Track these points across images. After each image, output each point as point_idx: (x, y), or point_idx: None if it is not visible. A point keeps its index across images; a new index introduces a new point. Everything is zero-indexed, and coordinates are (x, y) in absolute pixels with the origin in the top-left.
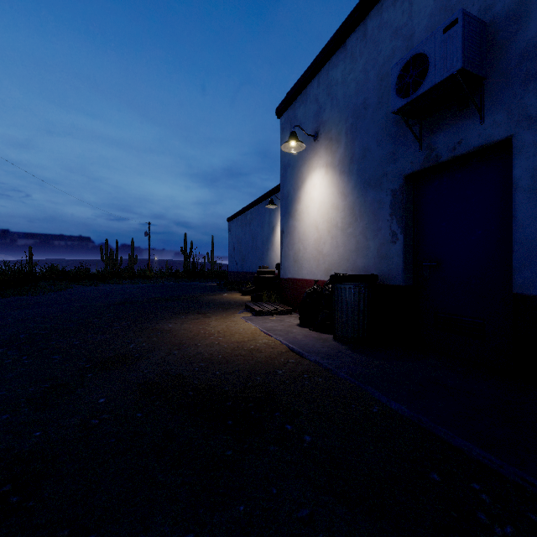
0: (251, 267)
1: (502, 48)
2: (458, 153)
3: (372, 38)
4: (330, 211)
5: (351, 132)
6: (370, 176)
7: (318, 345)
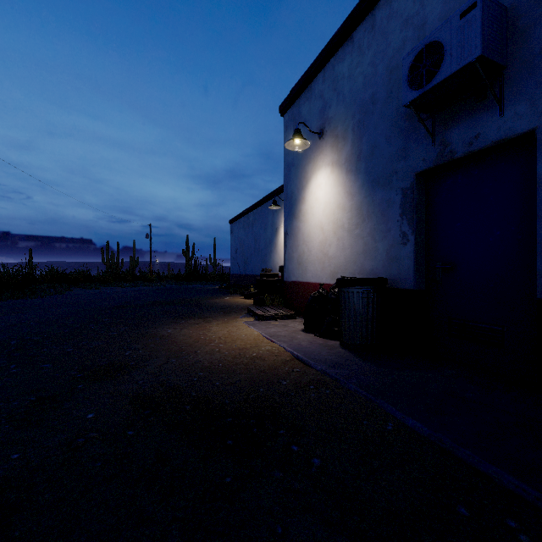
0: (253, 269)
1: (524, 34)
2: (475, 149)
3: (380, 29)
4: (336, 211)
5: (358, 128)
6: (379, 174)
7: (324, 352)
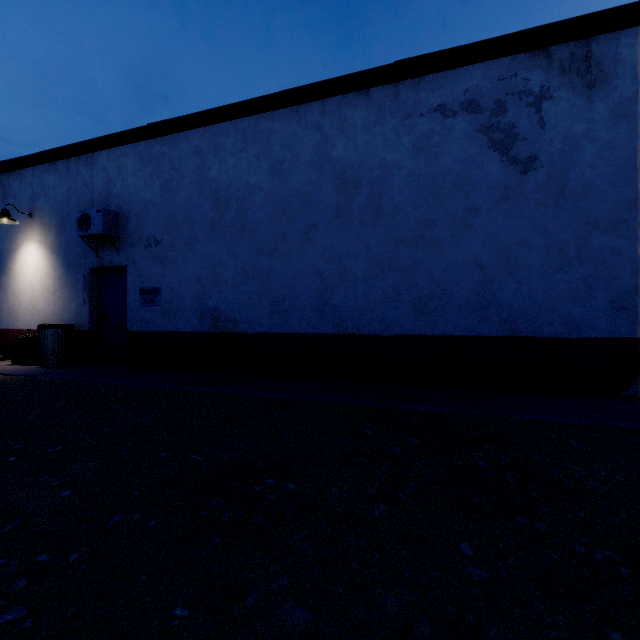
0: None
1: (125, 227)
2: (112, 266)
3: (73, 175)
4: (44, 277)
5: (60, 227)
6: (72, 262)
7: (25, 369)
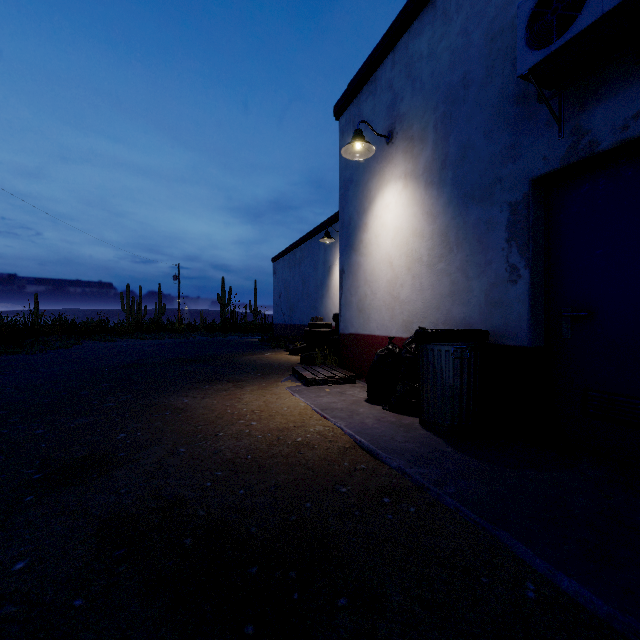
0: (301, 318)
1: None
2: (633, 135)
3: None
4: (410, 239)
5: (442, 124)
6: (473, 185)
7: (399, 437)
